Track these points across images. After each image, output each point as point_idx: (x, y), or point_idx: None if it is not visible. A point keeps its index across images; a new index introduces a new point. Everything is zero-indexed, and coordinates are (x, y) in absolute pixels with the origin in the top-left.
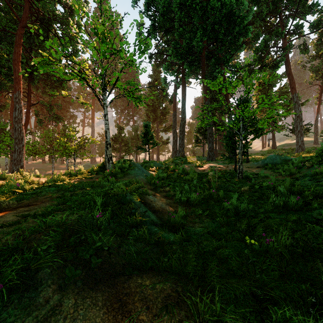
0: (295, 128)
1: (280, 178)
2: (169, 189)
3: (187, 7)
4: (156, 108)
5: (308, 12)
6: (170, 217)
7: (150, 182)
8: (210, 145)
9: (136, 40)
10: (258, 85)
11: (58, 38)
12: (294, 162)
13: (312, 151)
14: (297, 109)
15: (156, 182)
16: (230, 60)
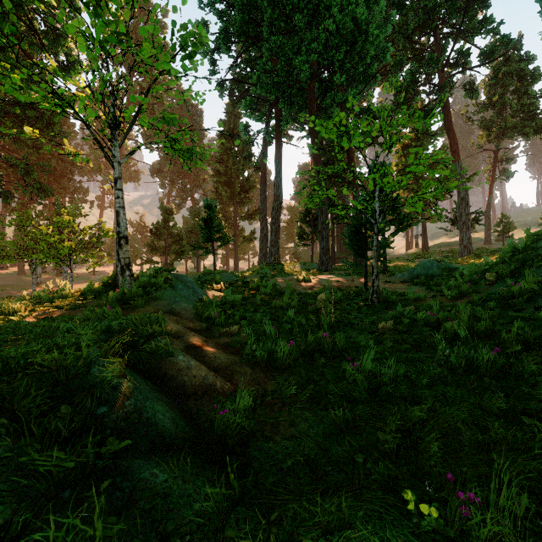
0: (459, 217)
1: (443, 303)
2: (239, 329)
3: (285, 2)
4: (232, 178)
5: (477, 32)
6: (216, 414)
7: (201, 314)
8: (323, 243)
9: (173, 26)
10: (401, 146)
11: (36, 33)
12: (465, 273)
13: (484, 255)
14: (460, 186)
15: (213, 315)
16: (357, 98)
